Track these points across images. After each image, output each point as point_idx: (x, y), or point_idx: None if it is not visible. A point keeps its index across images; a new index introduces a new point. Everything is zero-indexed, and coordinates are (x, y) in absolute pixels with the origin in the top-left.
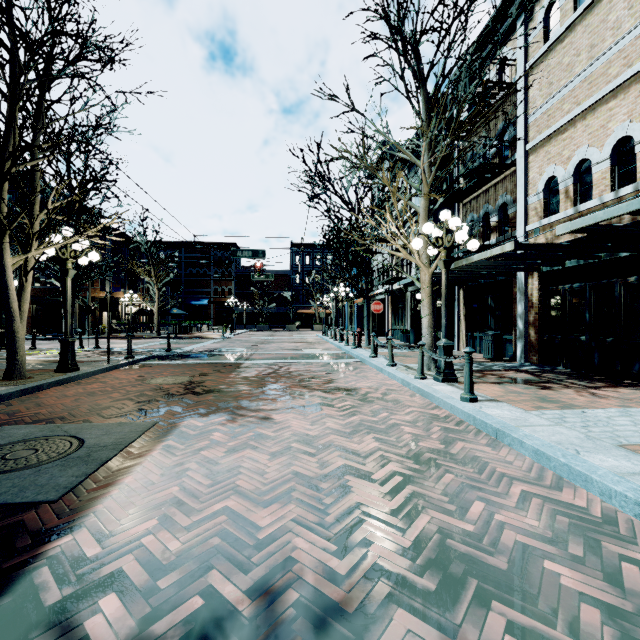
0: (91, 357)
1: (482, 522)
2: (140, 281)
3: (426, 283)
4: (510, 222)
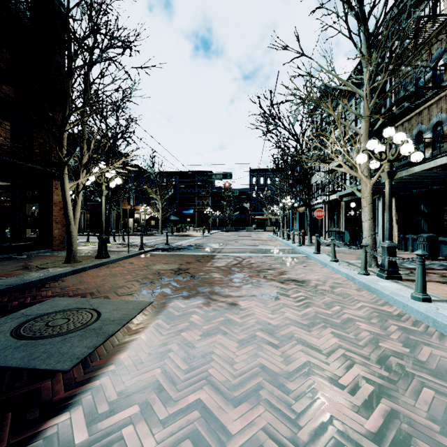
0: (119, 248)
1: None
2: (151, 198)
3: (367, 193)
4: (446, 137)
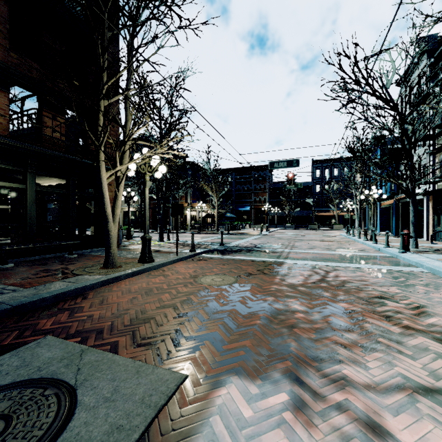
0: (170, 248)
1: None
2: (207, 196)
3: None
4: None
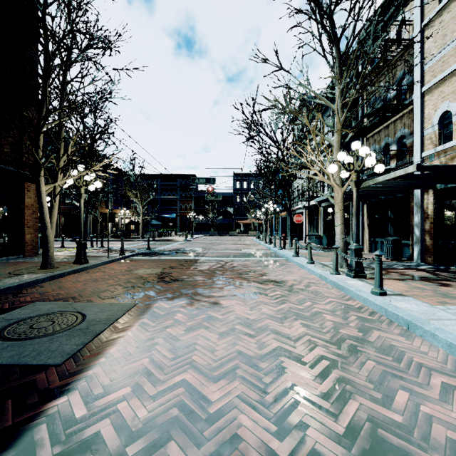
0: (97, 253)
1: (409, 413)
2: (131, 201)
3: (339, 199)
4: (408, 150)
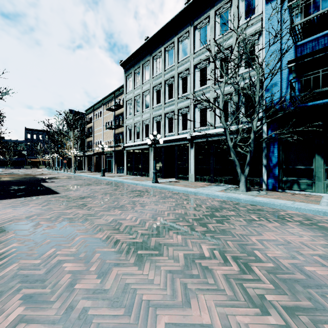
0: None
1: (67, 176)
2: None
3: (73, 158)
4: (92, 146)
